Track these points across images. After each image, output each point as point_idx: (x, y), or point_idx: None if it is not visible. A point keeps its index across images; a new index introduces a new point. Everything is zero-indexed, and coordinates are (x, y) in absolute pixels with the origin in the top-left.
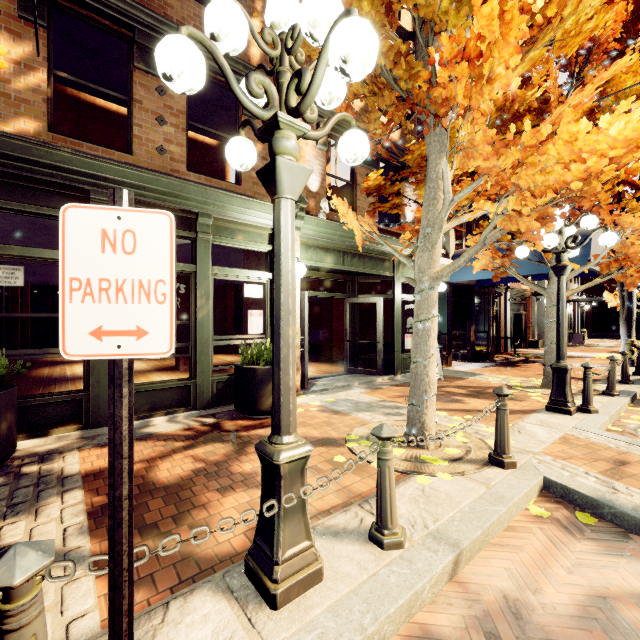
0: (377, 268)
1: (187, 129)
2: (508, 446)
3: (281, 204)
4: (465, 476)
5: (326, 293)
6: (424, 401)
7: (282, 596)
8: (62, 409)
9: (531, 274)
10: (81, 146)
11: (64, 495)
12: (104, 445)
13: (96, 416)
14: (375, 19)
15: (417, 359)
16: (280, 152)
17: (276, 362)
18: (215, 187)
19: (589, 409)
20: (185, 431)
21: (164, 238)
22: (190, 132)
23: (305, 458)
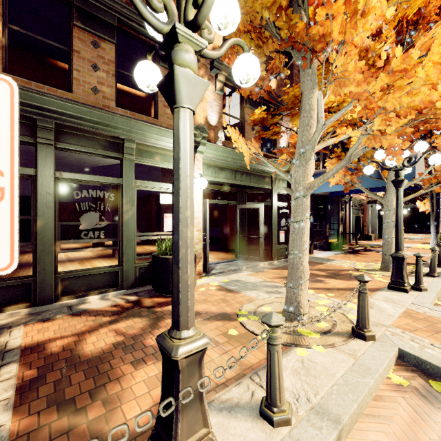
0: (260, 183)
1: (116, 75)
2: (368, 322)
3: (180, 113)
4: (335, 348)
5: (222, 201)
6: (299, 285)
7: None
8: (14, 291)
9: (370, 187)
10: (30, 84)
11: (1, 369)
12: (46, 320)
13: (42, 296)
14: None
15: (294, 252)
16: (179, 64)
17: (175, 261)
18: (137, 119)
19: (420, 288)
20: (112, 307)
21: (1, 112)
22: (126, 87)
23: (202, 351)
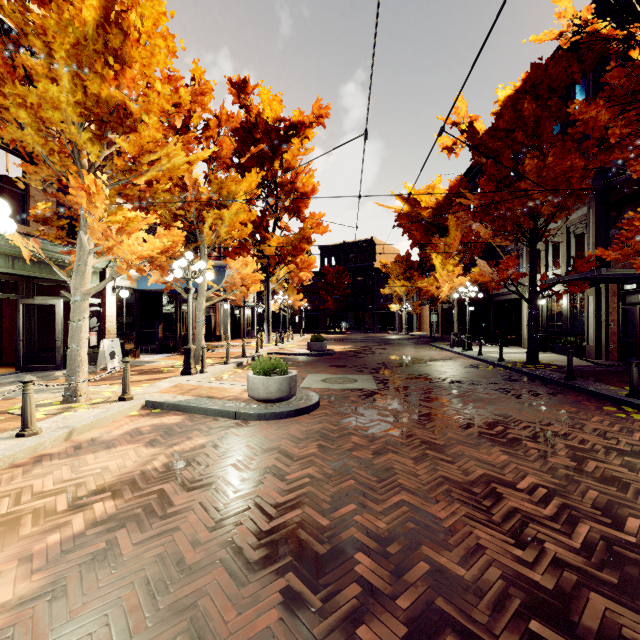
0: (56, 274)
1: None
2: (129, 389)
3: None
4: (98, 408)
5: None
6: (77, 372)
7: None
8: None
9: None
10: None
11: None
12: None
13: None
14: (32, 124)
15: (72, 346)
16: None
17: None
18: None
19: (204, 371)
20: None
21: None
22: None
23: None
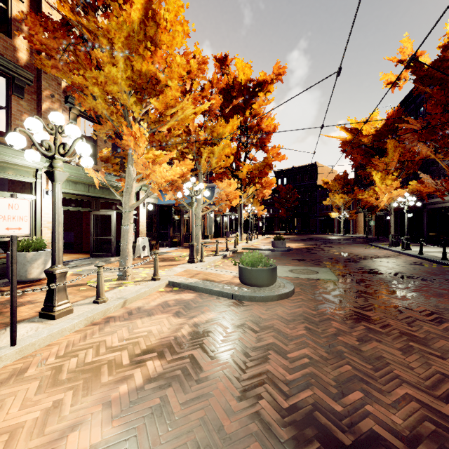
0: (112, 195)
1: None
2: (158, 272)
3: (56, 185)
4: (139, 285)
5: (76, 208)
6: (126, 260)
7: (57, 315)
8: None
9: None
10: None
11: None
12: None
13: None
14: (101, 95)
15: (123, 242)
16: (56, 167)
17: (54, 240)
18: None
19: (202, 260)
20: None
21: (27, 206)
22: None
23: (66, 272)
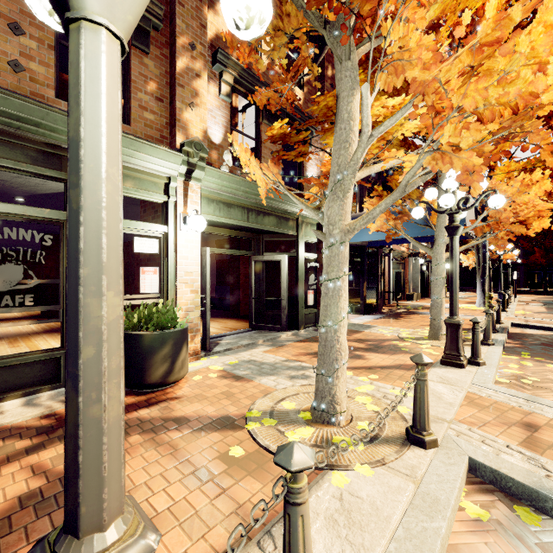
0: (281, 227)
1: (57, 48)
2: (428, 421)
3: (81, 33)
4: (386, 466)
5: (231, 250)
6: (335, 370)
7: None
8: None
9: (414, 237)
10: None
11: None
12: None
13: None
14: None
15: (327, 323)
16: None
17: (70, 376)
18: None
19: (478, 361)
20: (42, 419)
21: None
22: None
23: None
